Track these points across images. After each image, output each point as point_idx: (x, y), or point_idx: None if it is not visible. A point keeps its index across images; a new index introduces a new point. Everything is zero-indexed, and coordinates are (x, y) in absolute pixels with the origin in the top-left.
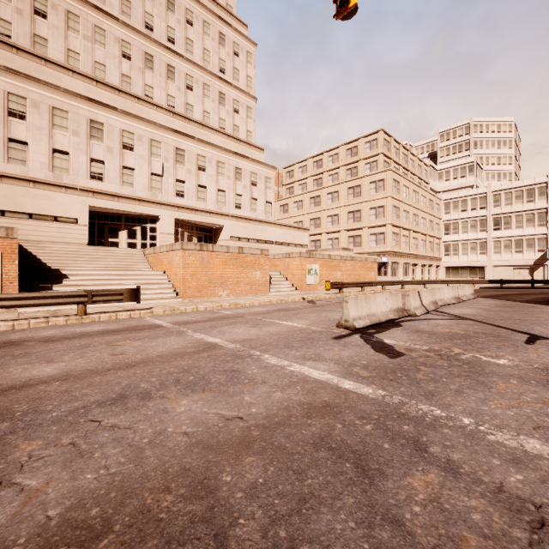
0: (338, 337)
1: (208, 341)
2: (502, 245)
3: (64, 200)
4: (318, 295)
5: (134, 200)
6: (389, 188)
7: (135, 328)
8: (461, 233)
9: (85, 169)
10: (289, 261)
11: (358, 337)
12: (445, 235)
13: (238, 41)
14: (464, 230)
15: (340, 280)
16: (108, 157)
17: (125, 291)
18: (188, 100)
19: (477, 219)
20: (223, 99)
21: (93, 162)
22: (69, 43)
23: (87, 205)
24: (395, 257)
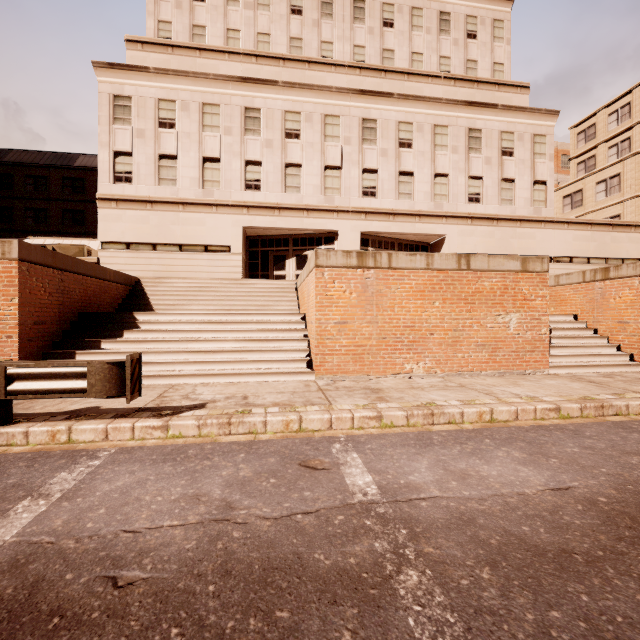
0: None
1: None
2: None
3: (215, 222)
4: None
5: (300, 211)
6: None
7: None
8: None
9: (238, 177)
10: (605, 287)
11: None
12: None
13: None
14: None
15: None
16: (266, 155)
17: (91, 367)
18: (385, 45)
19: None
20: (446, 22)
21: (248, 166)
22: (228, 21)
23: (242, 226)
24: None
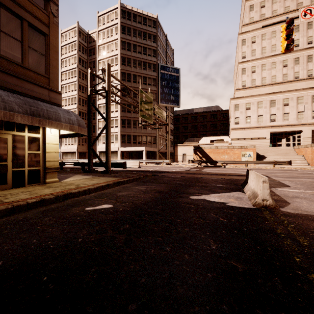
0: None
1: (310, 173)
2: None
3: (261, 131)
4: None
5: (288, 126)
6: None
7: (289, 170)
8: None
9: (268, 119)
10: None
11: None
12: None
13: None
14: None
15: None
16: (277, 112)
17: (286, 161)
18: None
19: None
20: None
21: (271, 115)
22: (262, 75)
23: (269, 132)
24: None
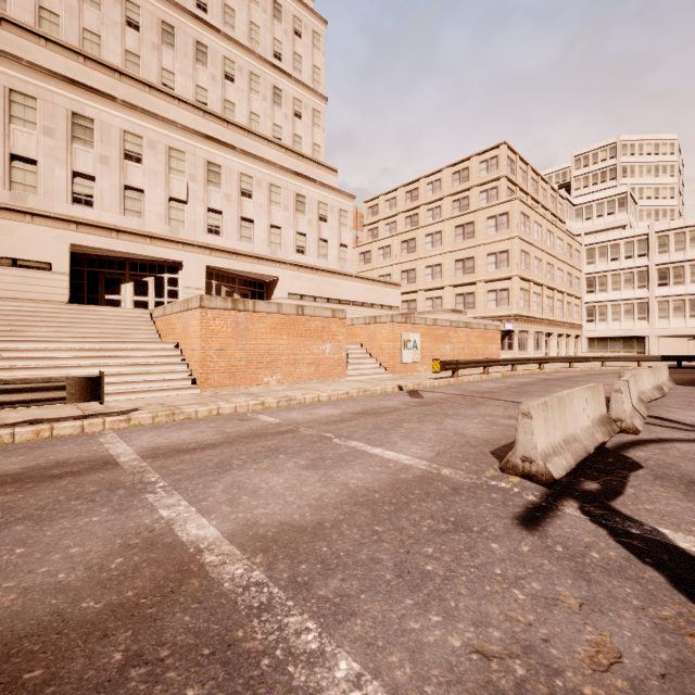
0: (529, 517)
1: (179, 541)
2: (670, 307)
3: (30, 234)
4: (422, 381)
5: (142, 237)
6: (516, 225)
7: (43, 474)
8: (611, 291)
9: (64, 187)
10: (375, 328)
11: (581, 517)
12: (588, 293)
13: (300, 16)
14: (615, 286)
15: (450, 357)
16: (101, 171)
17: (71, 381)
18: (227, 96)
19: (634, 270)
20: (279, 96)
21: (77, 178)
22: None
23: (68, 243)
24: (524, 324)
